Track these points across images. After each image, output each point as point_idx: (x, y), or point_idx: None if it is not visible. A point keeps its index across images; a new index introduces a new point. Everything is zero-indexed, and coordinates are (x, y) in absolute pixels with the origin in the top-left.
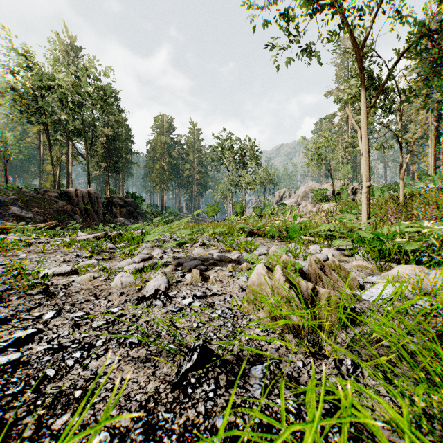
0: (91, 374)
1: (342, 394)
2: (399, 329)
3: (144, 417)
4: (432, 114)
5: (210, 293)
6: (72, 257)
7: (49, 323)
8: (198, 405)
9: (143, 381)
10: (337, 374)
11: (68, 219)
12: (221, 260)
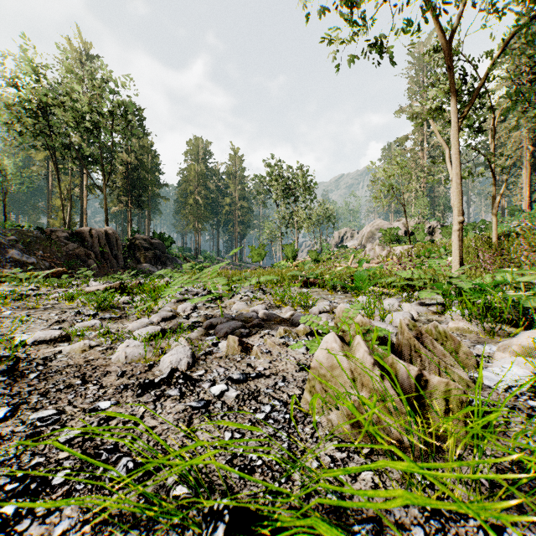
0: None
1: None
2: None
3: None
4: (527, 136)
5: (253, 373)
6: (71, 316)
7: None
8: None
9: None
10: None
11: (80, 264)
12: (268, 320)
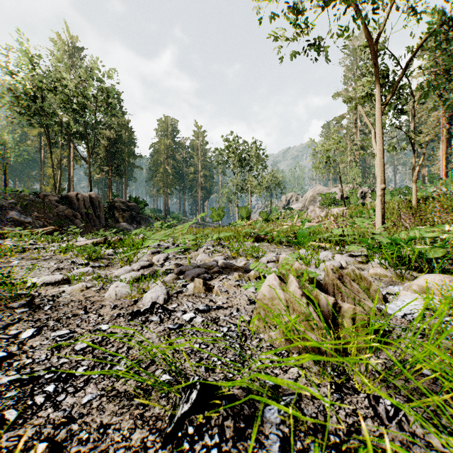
0: (62, 416)
1: None
2: None
3: None
4: (443, 116)
5: (215, 306)
6: (67, 264)
7: (26, 344)
8: None
9: (128, 428)
10: (373, 416)
11: (68, 223)
12: (226, 268)
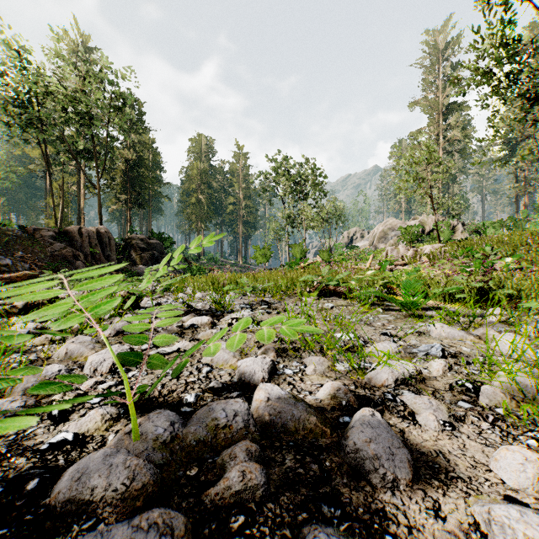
0: None
1: None
2: None
3: None
4: None
5: None
6: None
7: None
8: None
9: None
10: None
11: (66, 266)
12: (278, 427)
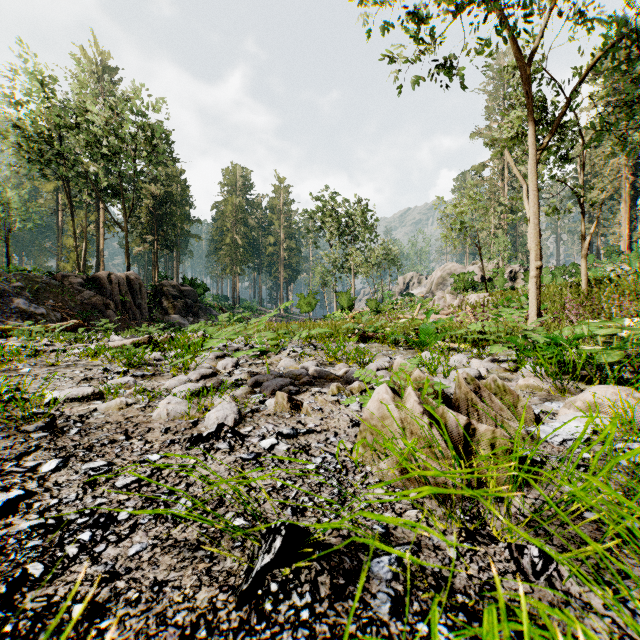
0: (103, 571)
1: None
2: (628, 502)
3: None
4: (626, 164)
5: (304, 429)
6: (97, 373)
7: (48, 479)
8: (282, 635)
9: (190, 586)
10: (515, 571)
11: (97, 316)
12: (320, 377)
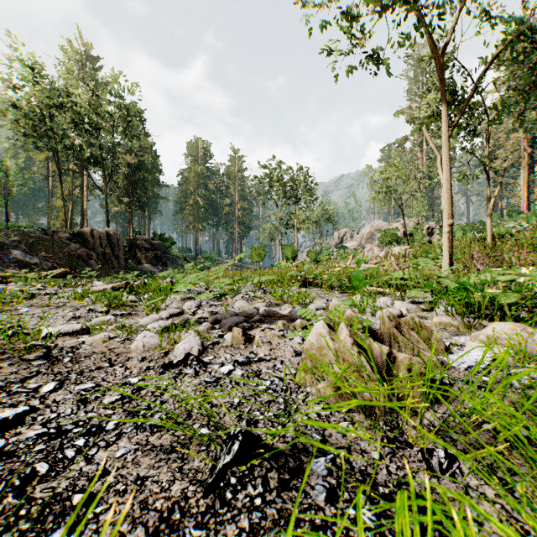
0: (96, 469)
1: (460, 525)
2: (514, 412)
3: (165, 535)
4: (525, 138)
5: (256, 358)
6: (84, 312)
7: (48, 398)
8: (240, 517)
9: (166, 480)
10: (426, 469)
11: (82, 265)
12: (268, 316)
